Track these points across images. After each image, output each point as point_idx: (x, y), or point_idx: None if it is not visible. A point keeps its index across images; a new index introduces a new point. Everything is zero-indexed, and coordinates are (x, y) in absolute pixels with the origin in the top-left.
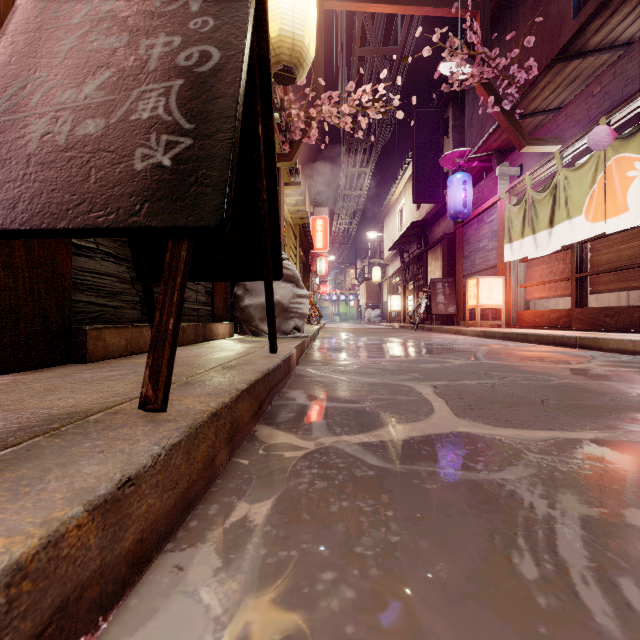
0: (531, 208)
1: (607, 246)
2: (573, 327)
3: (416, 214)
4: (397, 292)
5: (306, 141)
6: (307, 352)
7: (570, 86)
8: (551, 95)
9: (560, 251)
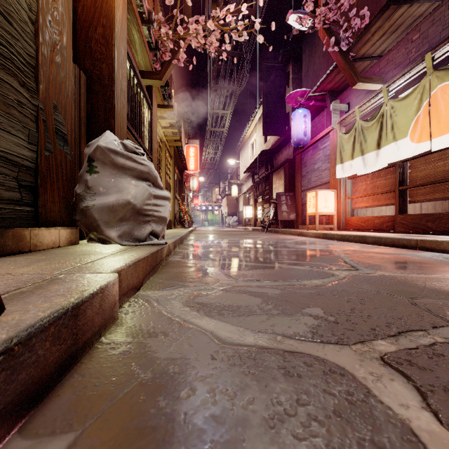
0: (360, 134)
1: (425, 163)
2: (396, 230)
3: (264, 146)
4: (250, 204)
5: (175, 62)
6: (167, 260)
7: (393, 34)
8: (378, 42)
9: (382, 169)
